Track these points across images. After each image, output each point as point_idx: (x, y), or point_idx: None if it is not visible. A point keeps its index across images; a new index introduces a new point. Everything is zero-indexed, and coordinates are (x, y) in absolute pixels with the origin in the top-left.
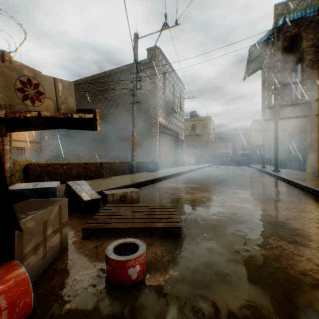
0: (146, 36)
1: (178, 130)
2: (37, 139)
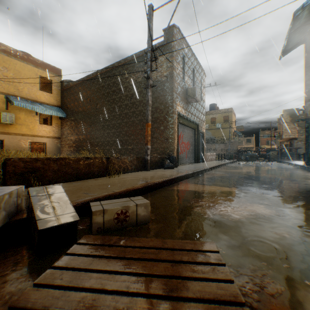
0: (163, 6)
1: (198, 122)
2: (57, 135)
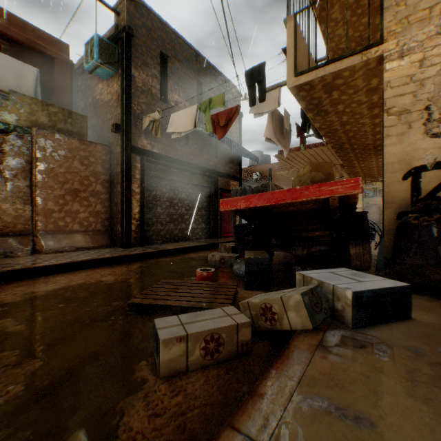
0: None
1: None
2: None
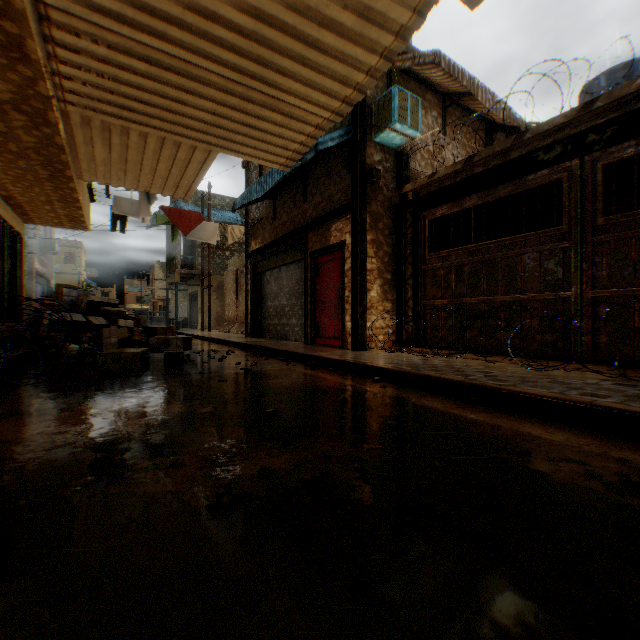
0: None
1: (50, 276)
2: None
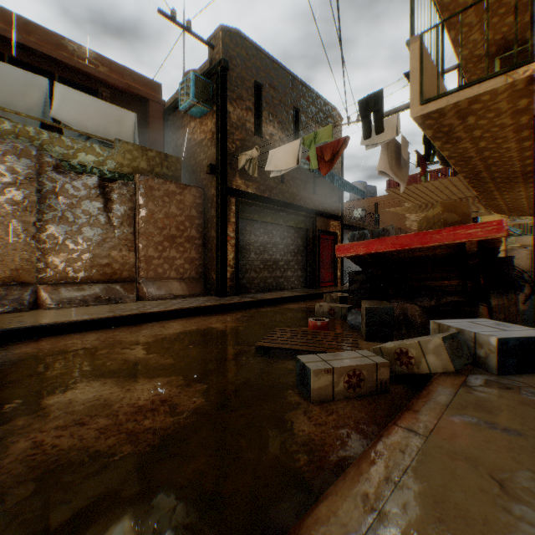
0: None
1: None
2: None
